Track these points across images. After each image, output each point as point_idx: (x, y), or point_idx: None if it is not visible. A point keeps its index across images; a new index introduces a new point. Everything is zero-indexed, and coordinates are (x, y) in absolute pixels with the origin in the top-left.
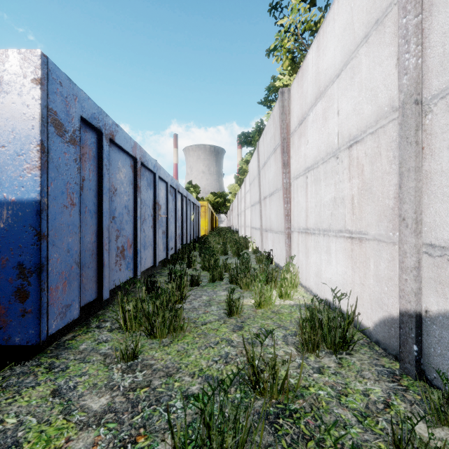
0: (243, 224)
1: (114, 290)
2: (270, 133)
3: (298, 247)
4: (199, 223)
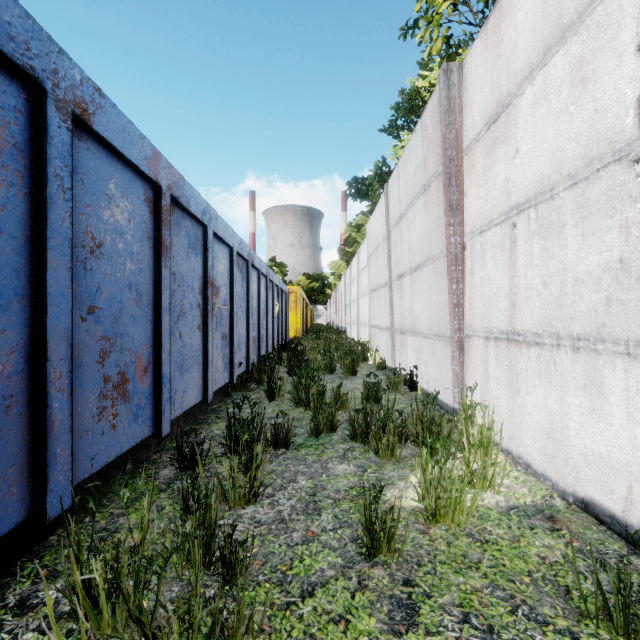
0: (354, 321)
1: (105, 468)
2: (415, 160)
3: (486, 368)
4: (287, 319)
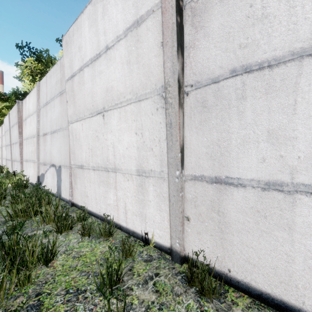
0: (0, 157)
1: None
2: (15, 114)
3: (25, 167)
4: None
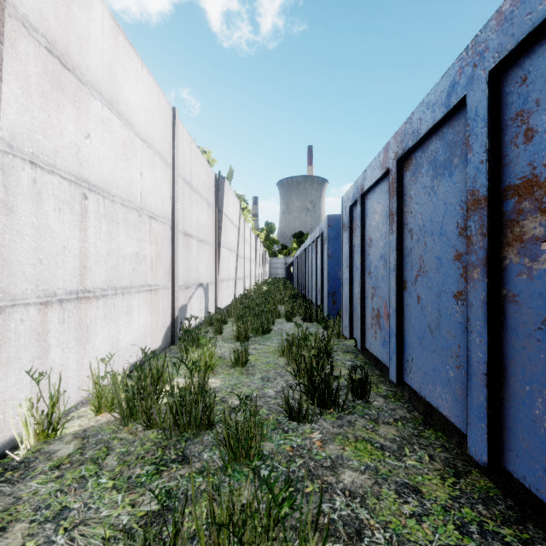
0: None
1: None
2: None
3: (45, 340)
4: None
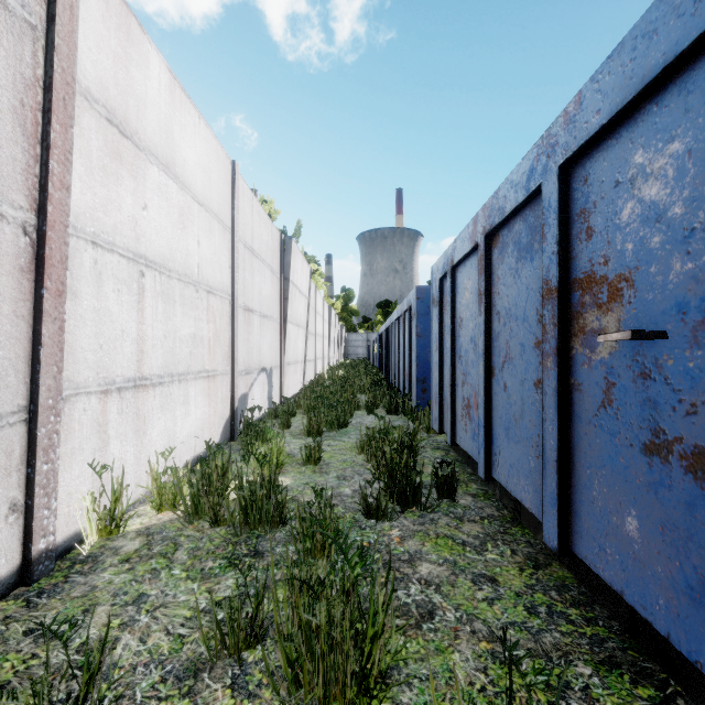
0: None
1: None
2: None
3: (105, 431)
4: None
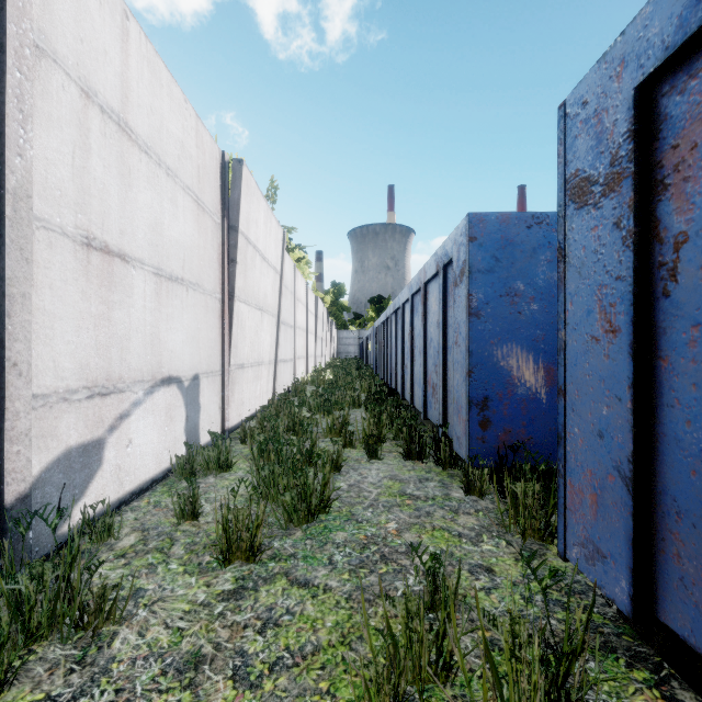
0: None
1: None
2: None
3: None
4: None
